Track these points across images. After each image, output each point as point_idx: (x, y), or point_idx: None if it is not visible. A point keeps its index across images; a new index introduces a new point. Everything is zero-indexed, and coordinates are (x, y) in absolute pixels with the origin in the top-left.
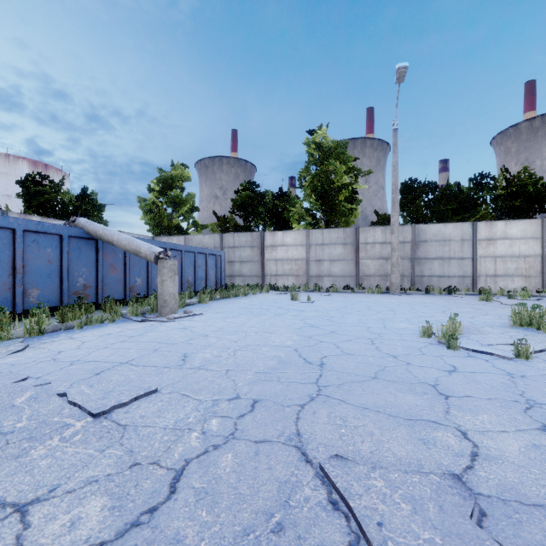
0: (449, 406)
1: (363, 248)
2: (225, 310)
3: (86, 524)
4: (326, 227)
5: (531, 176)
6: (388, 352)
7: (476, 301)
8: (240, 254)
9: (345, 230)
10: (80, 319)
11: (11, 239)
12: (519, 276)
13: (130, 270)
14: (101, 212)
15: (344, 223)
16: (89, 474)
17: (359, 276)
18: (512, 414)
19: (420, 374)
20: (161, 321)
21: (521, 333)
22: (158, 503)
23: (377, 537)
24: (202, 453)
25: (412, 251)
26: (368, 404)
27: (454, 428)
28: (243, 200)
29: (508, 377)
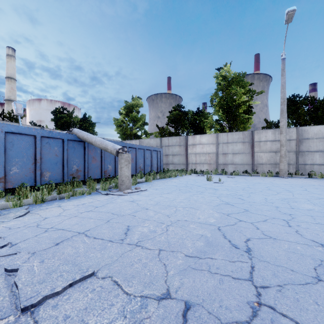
0: None
1: (257, 145)
2: (162, 187)
3: None
4: (229, 131)
5: None
6: (313, 239)
7: None
8: (172, 150)
9: (244, 133)
10: (68, 192)
11: (34, 141)
12: None
13: (105, 160)
14: (94, 127)
15: (242, 128)
16: None
17: (254, 164)
18: None
19: None
20: (119, 195)
21: None
22: None
23: None
24: None
25: (296, 146)
26: None
27: None
28: (174, 116)
29: None
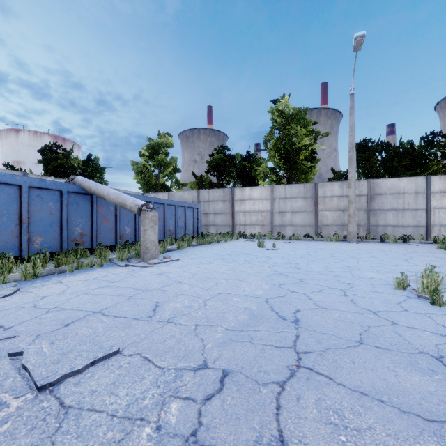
0: None
1: (321, 201)
2: (200, 256)
3: None
4: (288, 183)
5: None
6: (366, 307)
7: (434, 249)
8: (213, 207)
9: (306, 185)
10: (71, 264)
11: (18, 194)
12: None
13: (121, 221)
14: (103, 173)
15: (304, 179)
16: None
17: (318, 226)
18: None
19: (414, 340)
20: (142, 266)
21: None
22: None
23: None
24: None
25: (367, 203)
26: (364, 387)
27: None
28: (216, 161)
29: None
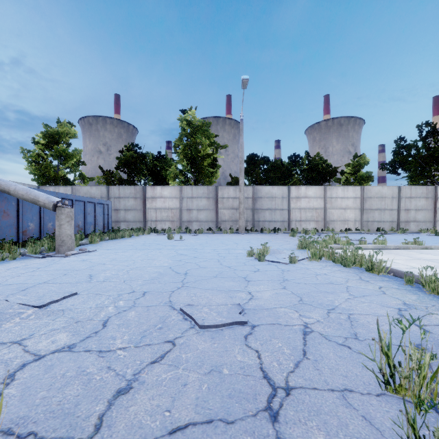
0: (248, 284)
1: (220, 201)
2: (115, 248)
3: (61, 340)
4: (195, 184)
5: (321, 159)
6: (226, 265)
7: (288, 237)
8: (124, 204)
9: (209, 188)
10: None
11: None
12: (313, 221)
13: (23, 216)
14: None
15: (208, 182)
16: (51, 328)
17: (218, 221)
18: (274, 284)
19: (239, 273)
20: (61, 256)
21: (300, 252)
22: (98, 330)
23: (201, 322)
24: (117, 313)
25: (253, 204)
26: (208, 287)
27: (246, 291)
28: (127, 159)
29: (281, 271)
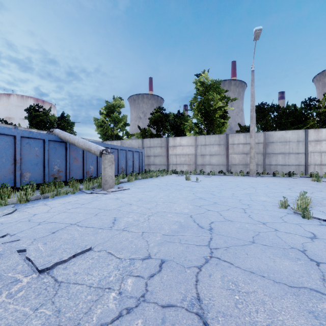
0: (323, 273)
1: (231, 147)
2: (144, 186)
3: None
4: (207, 134)
5: None
6: (258, 220)
7: (309, 181)
8: (153, 151)
9: (220, 136)
10: (52, 192)
11: (13, 142)
12: None
13: (87, 161)
14: (72, 126)
15: (218, 131)
16: None
17: (229, 165)
18: None
19: (288, 240)
20: (103, 193)
21: None
22: None
23: None
24: (116, 317)
25: (264, 148)
26: (253, 269)
27: None
28: (156, 118)
29: None
